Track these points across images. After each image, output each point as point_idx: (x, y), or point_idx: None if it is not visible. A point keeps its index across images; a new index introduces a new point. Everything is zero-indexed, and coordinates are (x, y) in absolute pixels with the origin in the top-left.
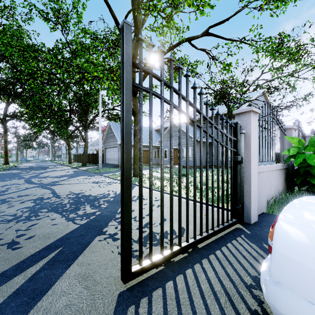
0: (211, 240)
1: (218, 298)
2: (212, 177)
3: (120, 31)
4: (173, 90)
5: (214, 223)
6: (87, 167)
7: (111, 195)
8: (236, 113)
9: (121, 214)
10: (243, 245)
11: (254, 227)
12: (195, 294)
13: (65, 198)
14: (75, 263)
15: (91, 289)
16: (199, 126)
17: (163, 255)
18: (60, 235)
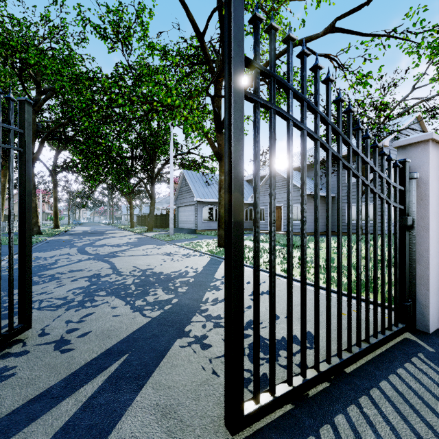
0: (366, 359)
1: None
2: (366, 253)
3: (200, 40)
4: (306, 105)
5: (362, 328)
6: (154, 233)
7: (190, 274)
8: (398, 145)
9: (226, 315)
10: (429, 375)
11: (437, 340)
12: None
13: (128, 275)
14: (149, 384)
15: (177, 437)
16: (347, 166)
17: (292, 386)
18: (125, 333)
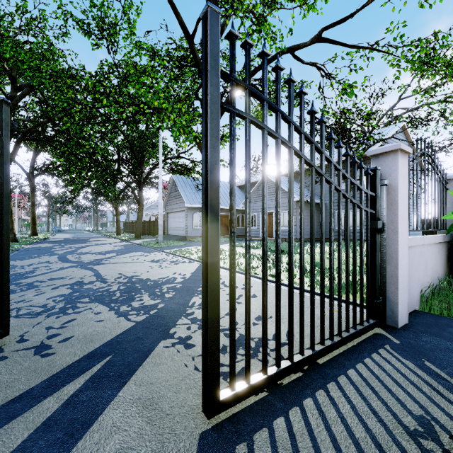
0: (338, 352)
1: (363, 450)
2: (338, 253)
3: (189, 42)
4: (281, 115)
5: None
6: (142, 240)
7: (178, 280)
8: (372, 154)
9: (203, 309)
10: (392, 363)
11: (404, 333)
12: (323, 441)
13: (113, 282)
14: (131, 381)
15: (157, 425)
16: (320, 172)
17: (266, 375)
18: (108, 337)
